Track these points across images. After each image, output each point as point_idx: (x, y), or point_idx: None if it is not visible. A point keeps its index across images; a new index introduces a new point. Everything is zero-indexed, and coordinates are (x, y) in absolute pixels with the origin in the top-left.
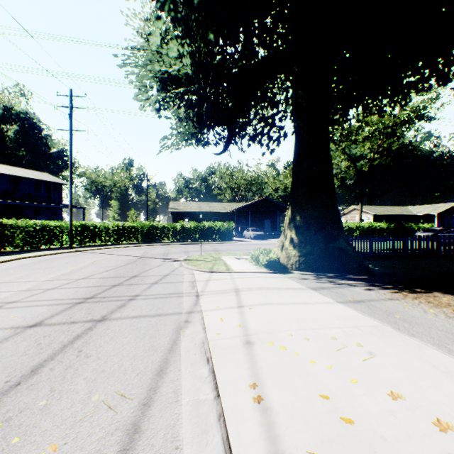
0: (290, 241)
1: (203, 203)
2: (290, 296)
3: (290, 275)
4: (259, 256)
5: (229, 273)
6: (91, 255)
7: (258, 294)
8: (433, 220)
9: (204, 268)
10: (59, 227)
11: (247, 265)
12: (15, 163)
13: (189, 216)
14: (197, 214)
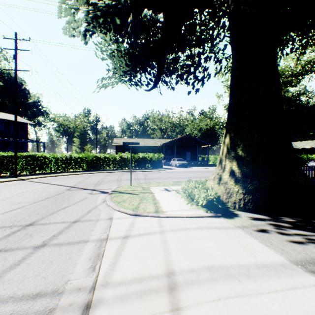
0: (230, 174)
1: (140, 139)
2: (294, 314)
3: (239, 221)
4: (194, 191)
5: (158, 218)
6: (27, 184)
7: (220, 305)
8: (313, 152)
9: (128, 208)
10: (9, 157)
11: (179, 202)
12: (0, 110)
13: (128, 149)
14: (134, 147)
